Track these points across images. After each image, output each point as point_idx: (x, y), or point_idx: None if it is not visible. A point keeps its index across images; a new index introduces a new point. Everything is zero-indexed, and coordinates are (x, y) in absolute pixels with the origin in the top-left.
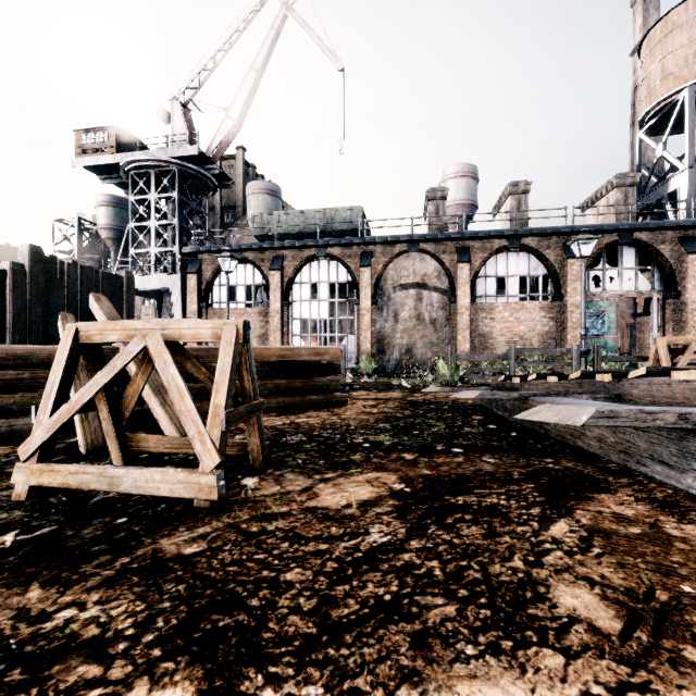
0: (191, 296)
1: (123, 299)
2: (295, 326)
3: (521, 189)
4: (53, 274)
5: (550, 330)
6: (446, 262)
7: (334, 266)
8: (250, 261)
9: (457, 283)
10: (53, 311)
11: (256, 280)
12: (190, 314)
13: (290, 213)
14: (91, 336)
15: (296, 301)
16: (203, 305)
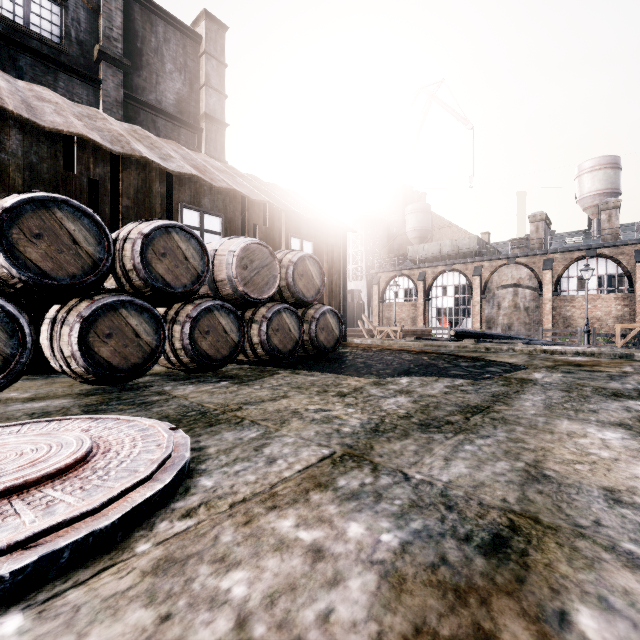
0: (375, 296)
1: (362, 311)
2: (432, 312)
3: (611, 206)
4: (348, 307)
5: (624, 314)
6: (535, 269)
7: (457, 276)
8: (406, 275)
9: (543, 283)
10: (348, 317)
11: (409, 285)
12: (374, 306)
13: (430, 244)
14: (380, 329)
15: (433, 297)
16: (381, 301)
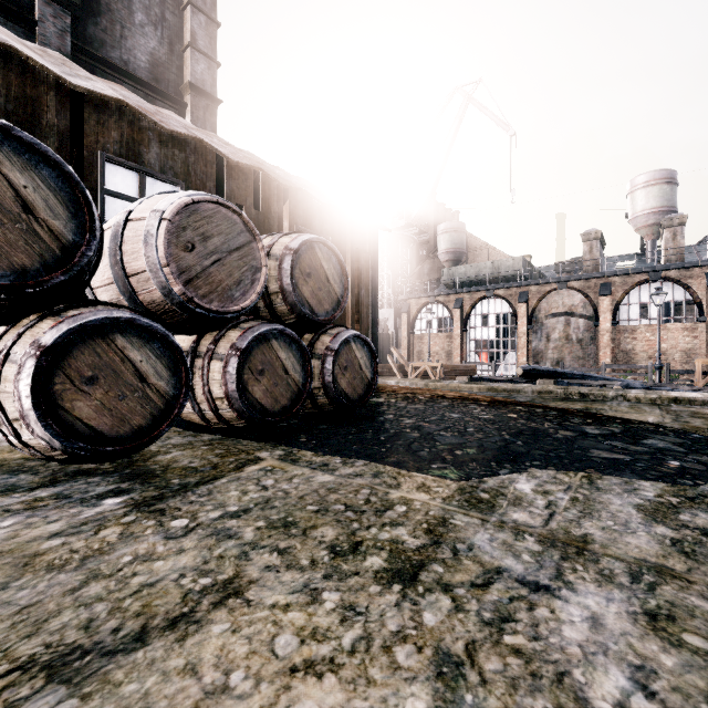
0: (404, 327)
1: (390, 343)
2: (471, 345)
3: (676, 222)
4: None
5: (694, 347)
6: (590, 295)
7: (499, 302)
8: (440, 302)
9: (599, 311)
10: None
11: (444, 314)
12: (403, 338)
13: (468, 266)
14: (415, 365)
15: (472, 328)
16: (411, 332)
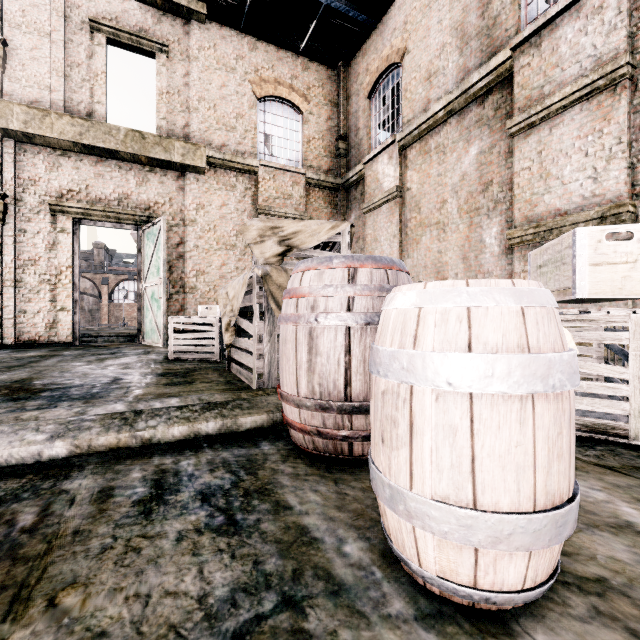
0: None
1: None
2: None
3: None
4: None
5: None
6: (97, 283)
7: None
8: None
9: (102, 293)
10: None
11: None
12: None
13: None
14: None
15: None
16: None
